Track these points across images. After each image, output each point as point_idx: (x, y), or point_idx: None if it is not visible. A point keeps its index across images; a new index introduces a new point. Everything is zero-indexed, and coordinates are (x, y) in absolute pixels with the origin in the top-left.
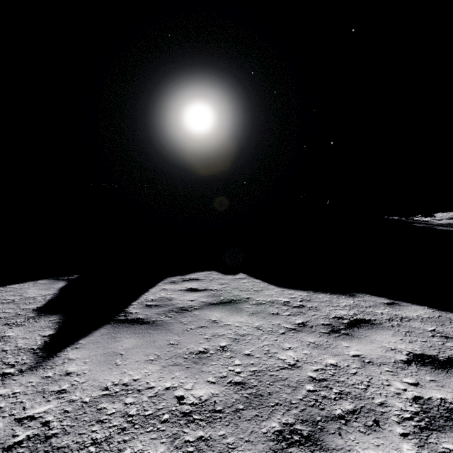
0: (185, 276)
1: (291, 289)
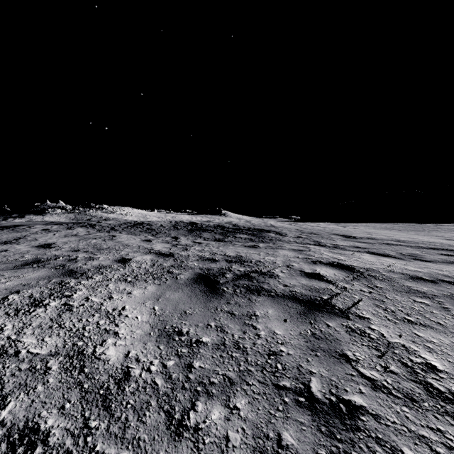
0: None
1: None
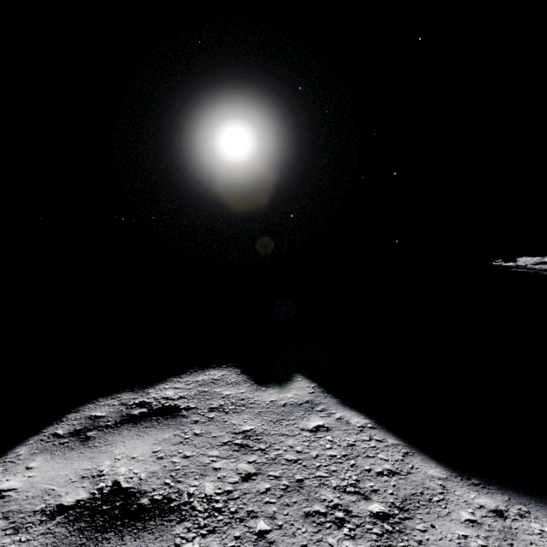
0: (145, 392)
1: (518, 493)
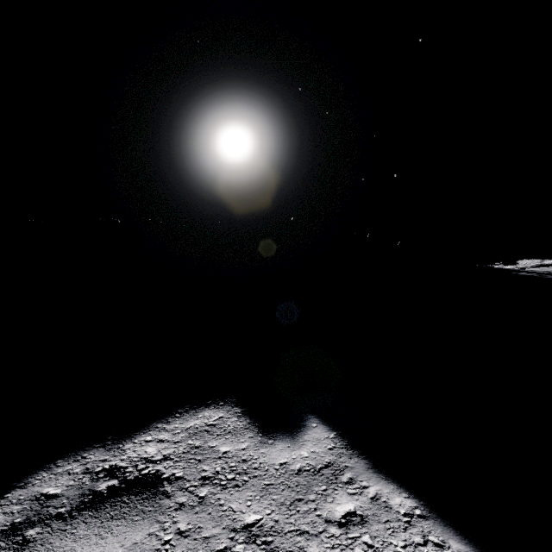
0: (119, 449)
1: None
